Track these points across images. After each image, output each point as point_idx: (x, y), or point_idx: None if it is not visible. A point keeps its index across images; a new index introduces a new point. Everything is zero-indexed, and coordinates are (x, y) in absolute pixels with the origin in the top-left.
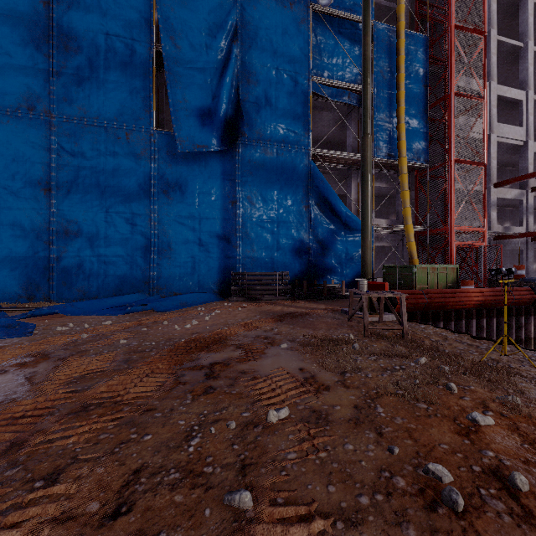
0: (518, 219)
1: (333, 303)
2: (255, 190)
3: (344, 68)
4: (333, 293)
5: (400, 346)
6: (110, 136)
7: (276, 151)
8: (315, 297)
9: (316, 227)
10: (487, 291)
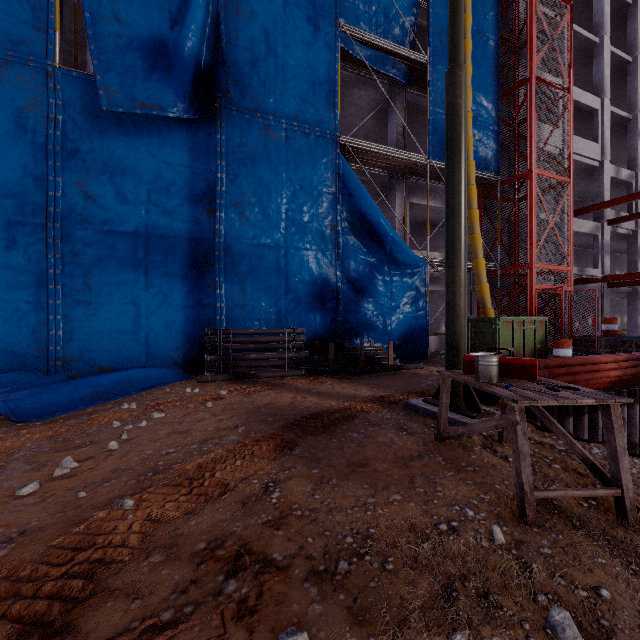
0: (583, 262)
1: (380, 382)
2: (248, 193)
3: (387, 22)
4: (375, 362)
5: None
6: None
7: (284, 132)
8: (347, 370)
9: (348, 258)
10: (622, 359)
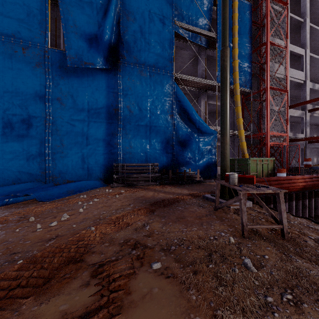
0: (297, 130)
1: (193, 188)
2: (132, 101)
3: (197, 18)
4: (191, 179)
5: (293, 254)
6: (8, 49)
7: (149, 73)
8: (178, 182)
9: (178, 130)
10: (306, 177)
